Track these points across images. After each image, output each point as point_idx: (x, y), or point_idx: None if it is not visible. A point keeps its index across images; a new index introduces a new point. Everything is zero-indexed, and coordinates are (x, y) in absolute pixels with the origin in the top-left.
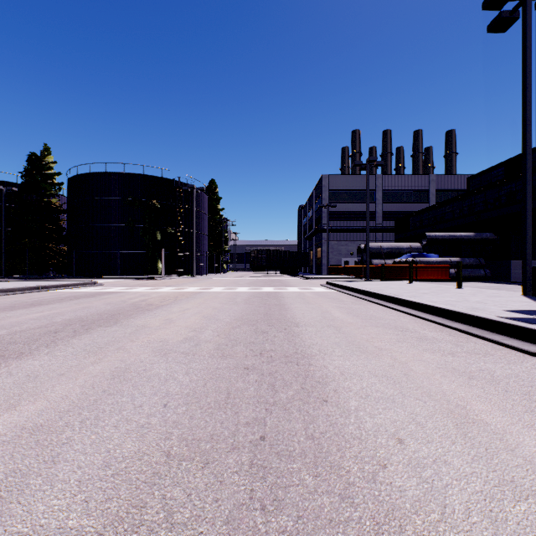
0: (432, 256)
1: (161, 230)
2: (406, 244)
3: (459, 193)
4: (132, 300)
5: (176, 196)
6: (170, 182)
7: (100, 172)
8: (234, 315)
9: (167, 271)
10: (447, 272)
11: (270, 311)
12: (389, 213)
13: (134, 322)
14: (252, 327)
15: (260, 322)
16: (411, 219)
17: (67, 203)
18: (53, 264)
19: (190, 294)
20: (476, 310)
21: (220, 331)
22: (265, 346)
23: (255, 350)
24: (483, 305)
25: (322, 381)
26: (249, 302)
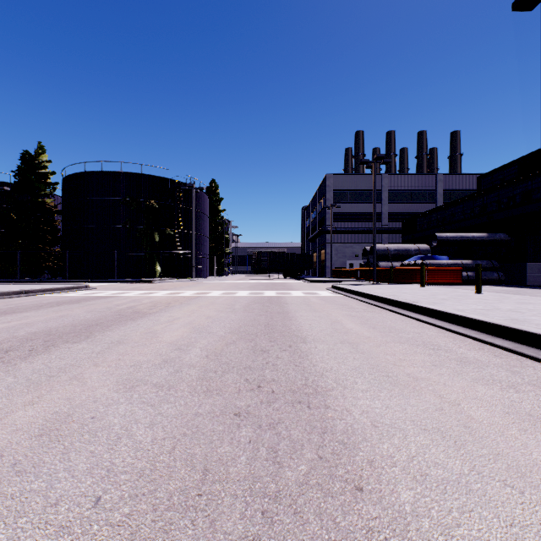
0: (442, 258)
1: (159, 232)
2: (414, 246)
3: (467, 193)
4: (119, 306)
5: (175, 196)
6: (169, 182)
7: (96, 171)
8: (229, 326)
9: (166, 274)
10: (459, 275)
11: (272, 322)
12: (395, 214)
13: (110, 335)
14: (250, 343)
15: (259, 335)
16: (419, 219)
17: (62, 203)
18: (47, 266)
19: (185, 299)
20: (518, 322)
21: (210, 349)
22: (264, 373)
23: (251, 380)
24: (521, 315)
25: (347, 441)
26: (249, 310)
